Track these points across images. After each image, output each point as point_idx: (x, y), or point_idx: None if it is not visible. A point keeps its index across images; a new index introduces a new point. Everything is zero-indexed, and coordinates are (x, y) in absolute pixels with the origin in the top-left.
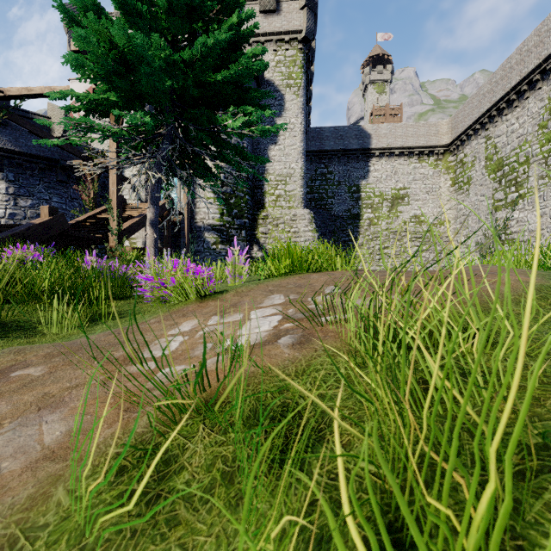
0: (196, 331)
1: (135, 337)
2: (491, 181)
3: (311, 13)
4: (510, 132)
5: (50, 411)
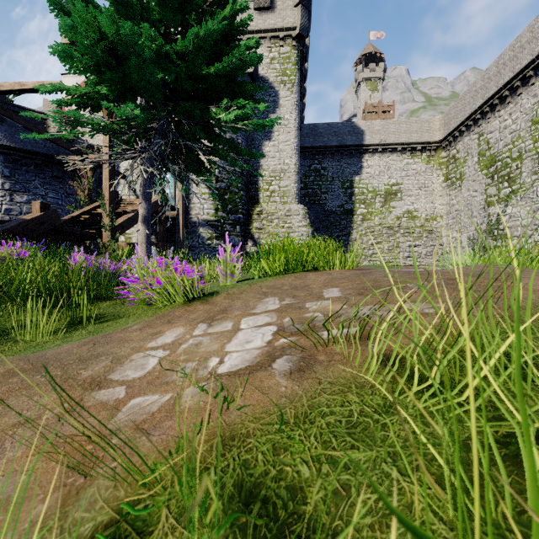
0: (179, 344)
1: (111, 349)
2: (483, 176)
3: (305, 10)
4: (503, 128)
5: None
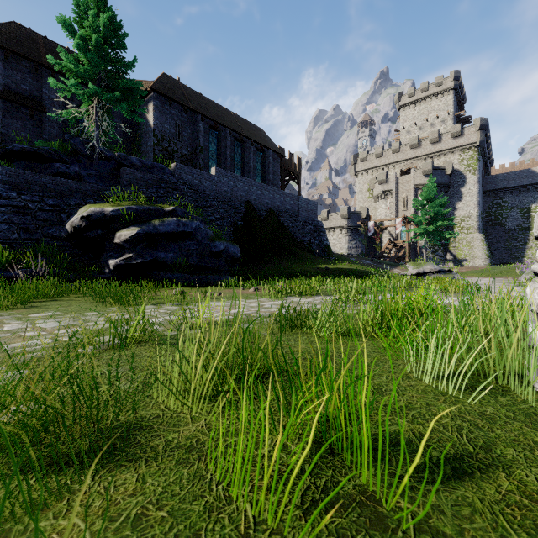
0: None
1: None
2: None
3: (482, 131)
4: None
5: None
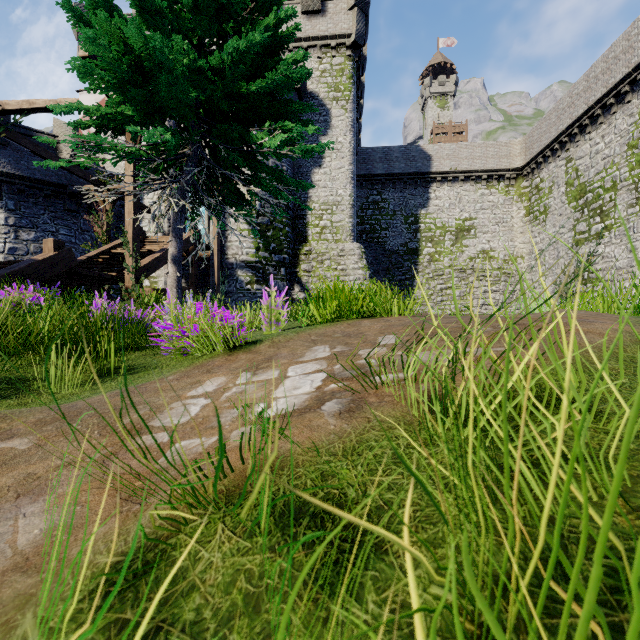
0: (222, 392)
1: (148, 398)
2: (571, 210)
3: (361, 14)
4: (595, 152)
5: (31, 499)
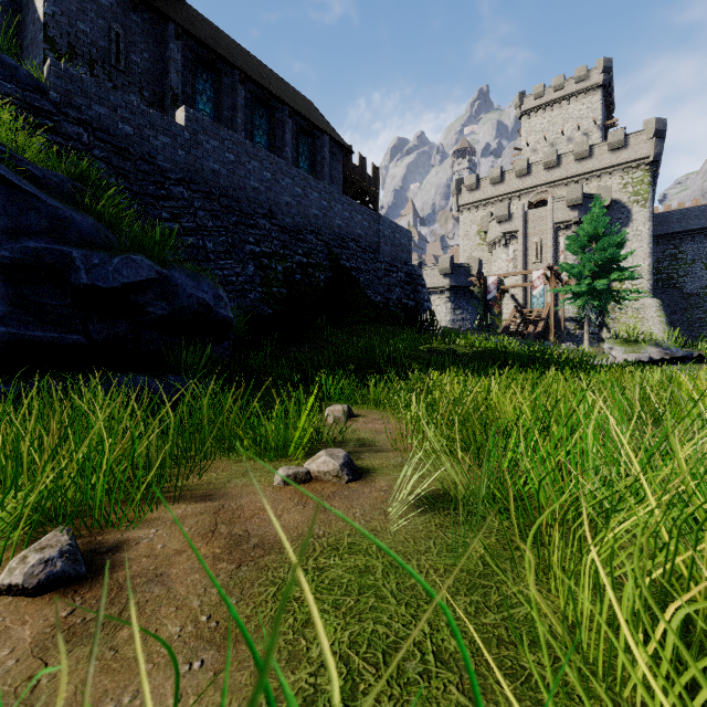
0: None
1: None
2: None
3: (658, 140)
4: None
5: None
